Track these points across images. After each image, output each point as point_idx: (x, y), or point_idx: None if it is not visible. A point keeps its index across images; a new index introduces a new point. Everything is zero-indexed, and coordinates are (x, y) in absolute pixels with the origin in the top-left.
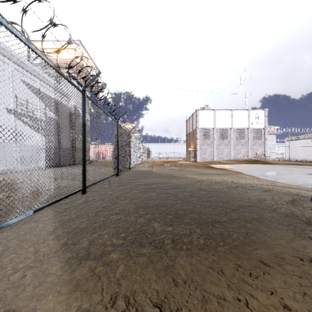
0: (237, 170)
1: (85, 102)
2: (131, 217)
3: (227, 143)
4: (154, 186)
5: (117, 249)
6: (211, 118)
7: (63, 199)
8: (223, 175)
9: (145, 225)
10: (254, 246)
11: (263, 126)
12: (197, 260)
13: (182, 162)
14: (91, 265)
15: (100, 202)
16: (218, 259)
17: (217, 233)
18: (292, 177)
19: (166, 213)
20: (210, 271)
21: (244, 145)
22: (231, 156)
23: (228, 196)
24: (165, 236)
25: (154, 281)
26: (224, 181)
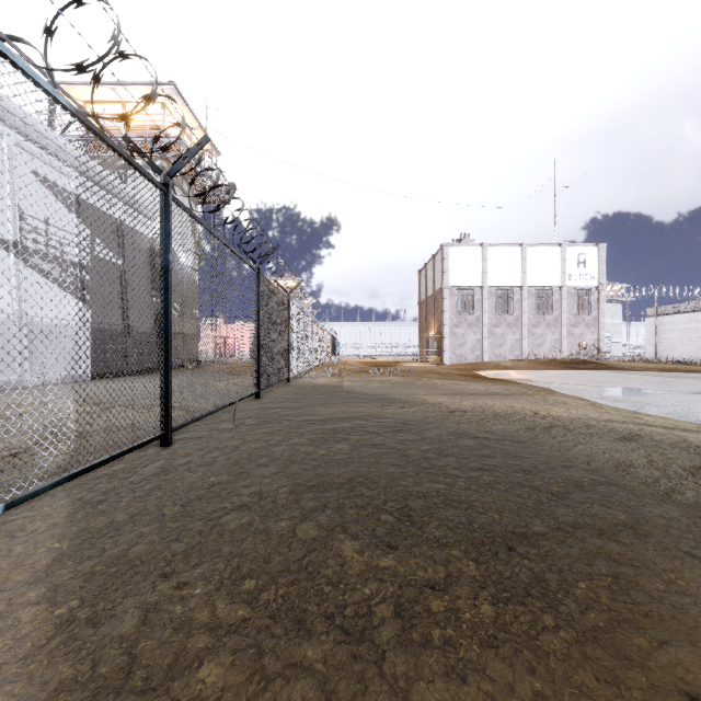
0: (540, 385)
1: (168, 214)
2: (281, 520)
3: (514, 322)
4: (345, 427)
5: (226, 644)
6: (476, 265)
7: (109, 463)
8: (509, 397)
9: (317, 548)
10: (652, 631)
11: (596, 281)
12: (483, 696)
13: (410, 364)
14: None
15: (202, 470)
16: (549, 688)
17: (528, 577)
18: (677, 401)
19: (378, 508)
20: None
21: (552, 325)
22: (523, 351)
23: (535, 454)
24: (375, 590)
25: None
26: (517, 412)
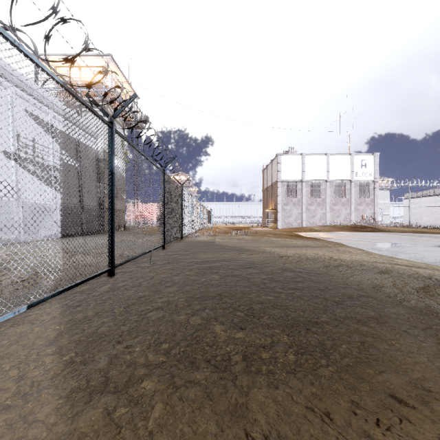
0: (336, 241)
1: (113, 140)
2: (180, 315)
3: (322, 202)
4: (216, 265)
5: (154, 372)
6: (298, 166)
7: (79, 285)
8: (316, 248)
9: (201, 329)
10: (377, 367)
11: (372, 177)
12: (286, 394)
13: (257, 228)
14: (109, 404)
15: (134, 289)
16: (320, 391)
17: (315, 342)
18: (418, 250)
19: (235, 309)
20: (308, 415)
21: (345, 204)
22: (327, 220)
23: (328, 281)
24: (232, 349)
25: (213, 436)
26: (320, 257)
